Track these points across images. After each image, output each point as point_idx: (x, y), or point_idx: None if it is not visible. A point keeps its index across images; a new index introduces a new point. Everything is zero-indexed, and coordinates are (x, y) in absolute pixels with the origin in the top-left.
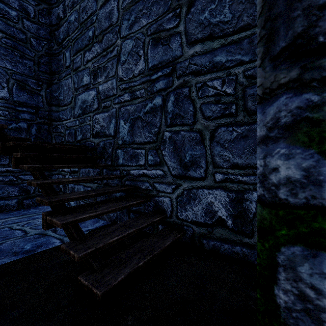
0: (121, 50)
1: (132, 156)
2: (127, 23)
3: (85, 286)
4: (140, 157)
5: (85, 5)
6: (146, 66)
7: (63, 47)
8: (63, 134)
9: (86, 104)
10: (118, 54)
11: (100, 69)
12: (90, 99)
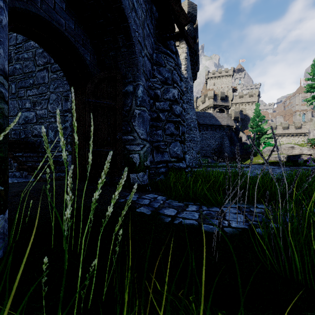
0: (50, 97)
1: (56, 147)
2: (53, 86)
3: (37, 180)
4: (59, 147)
5: (27, 64)
6: (62, 109)
7: (9, 80)
8: (9, 133)
9: (28, 118)
10: (48, 99)
11: (37, 102)
12: (31, 116)
